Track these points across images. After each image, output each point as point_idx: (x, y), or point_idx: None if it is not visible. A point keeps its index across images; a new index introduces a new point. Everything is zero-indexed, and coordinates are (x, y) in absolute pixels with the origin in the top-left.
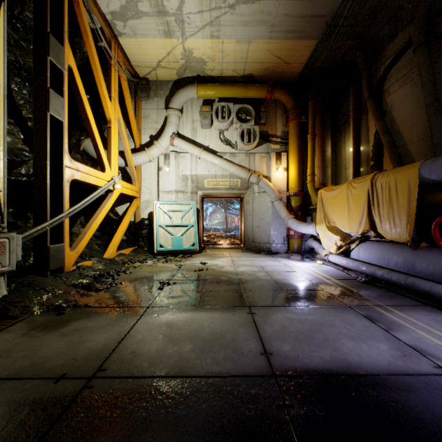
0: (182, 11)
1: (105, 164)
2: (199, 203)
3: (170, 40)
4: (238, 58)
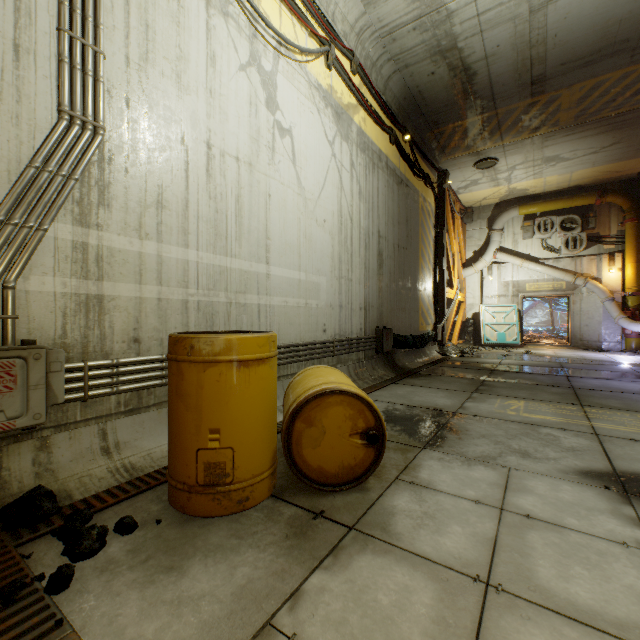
0: (510, 176)
1: (453, 284)
2: (519, 304)
3: (498, 187)
4: (561, 181)
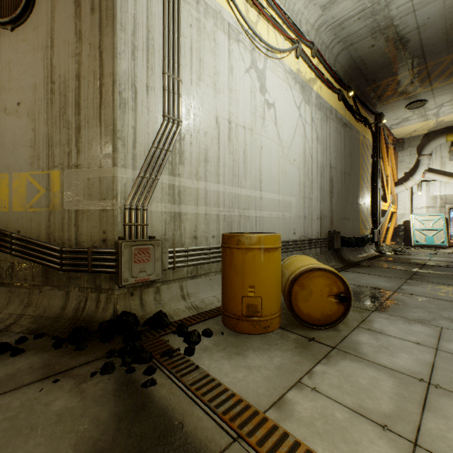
0: (438, 112)
1: (387, 199)
2: (446, 214)
3: (426, 121)
4: None
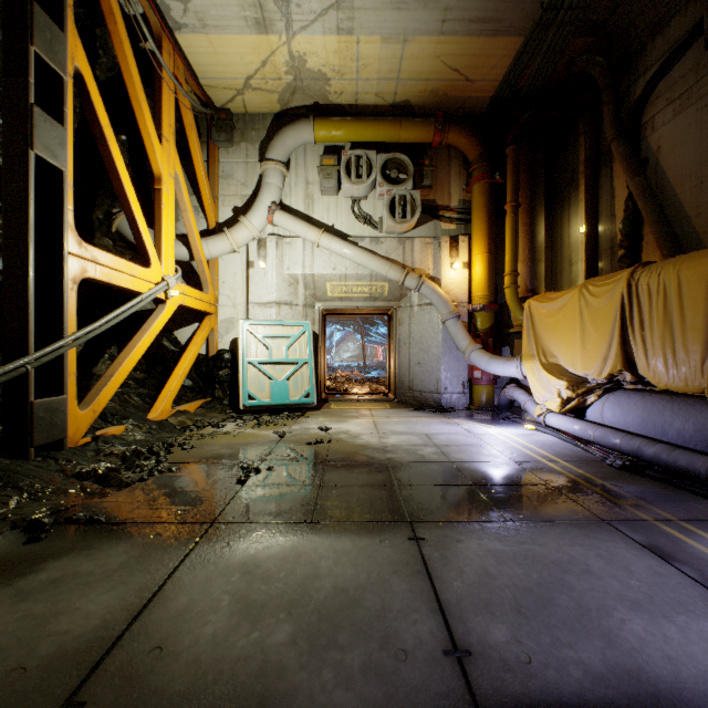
0: None
1: (150, 254)
2: (317, 323)
3: (267, 37)
4: (385, 71)
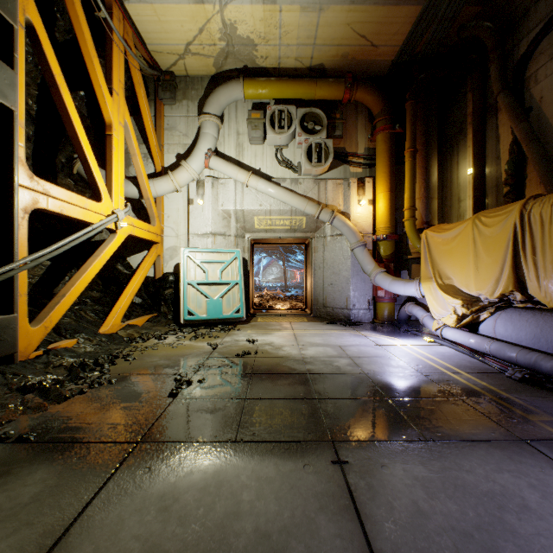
0: None
1: (100, 190)
2: (246, 251)
3: (203, 6)
4: (303, 37)
